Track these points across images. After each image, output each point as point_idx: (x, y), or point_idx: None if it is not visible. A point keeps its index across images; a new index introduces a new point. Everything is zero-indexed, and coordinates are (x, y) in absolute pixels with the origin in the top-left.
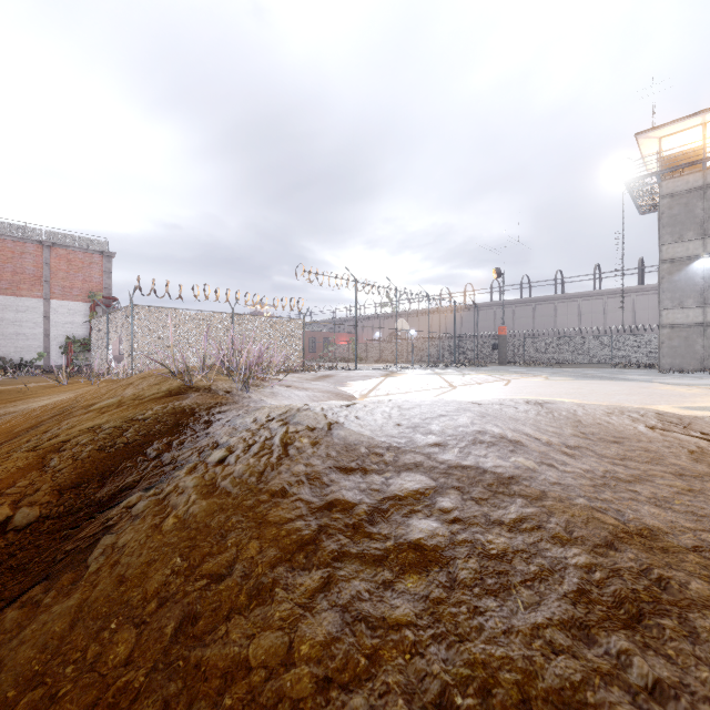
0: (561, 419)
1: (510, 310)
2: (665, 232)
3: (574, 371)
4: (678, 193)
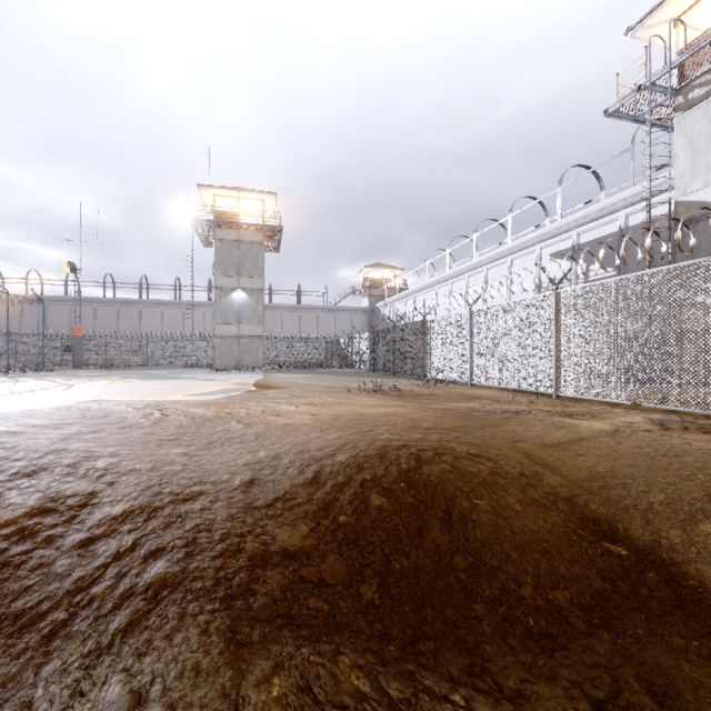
0: (75, 410)
1: (91, 308)
2: (217, 266)
3: (148, 372)
4: (225, 240)
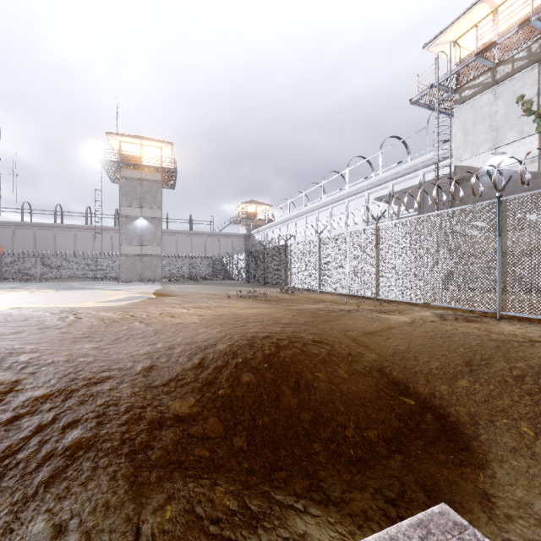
0: None
1: (10, 230)
2: (123, 199)
3: (63, 284)
4: (130, 178)
